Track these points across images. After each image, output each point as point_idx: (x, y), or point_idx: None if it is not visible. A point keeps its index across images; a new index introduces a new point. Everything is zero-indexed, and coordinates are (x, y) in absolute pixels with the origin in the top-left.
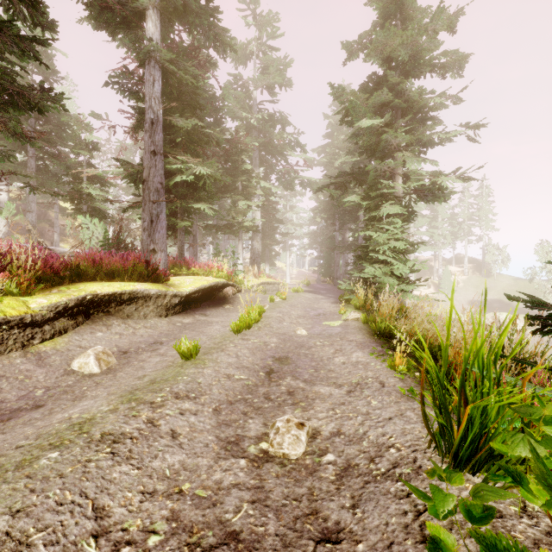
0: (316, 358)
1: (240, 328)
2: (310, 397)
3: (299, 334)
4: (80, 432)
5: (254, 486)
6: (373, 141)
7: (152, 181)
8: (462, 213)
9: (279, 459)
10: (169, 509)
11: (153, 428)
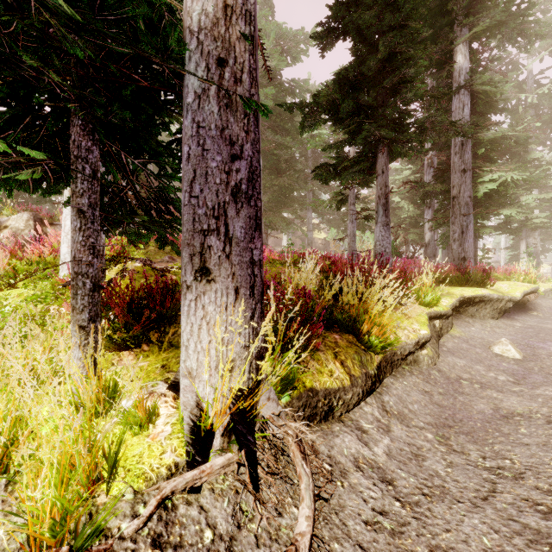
0: None
1: None
2: None
3: None
4: None
5: None
6: None
7: (462, 197)
8: None
9: None
10: None
11: None
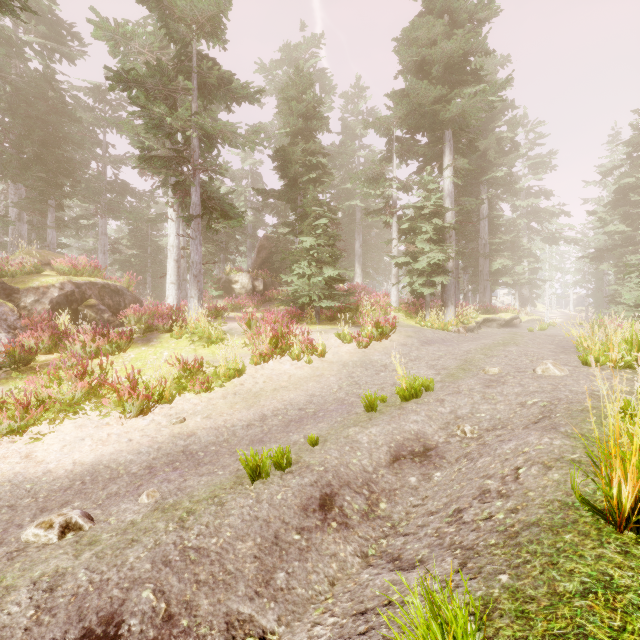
0: None
1: (542, 329)
2: None
3: None
4: None
5: None
6: (621, 231)
7: (484, 271)
8: None
9: None
10: None
11: None
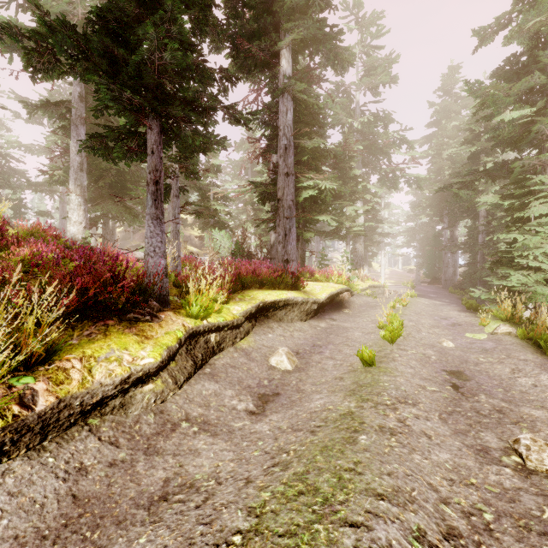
0: (493, 376)
1: (394, 338)
2: (525, 418)
3: (446, 346)
4: (358, 422)
5: (539, 493)
6: (516, 132)
7: (285, 199)
8: None
9: (542, 473)
10: (476, 495)
11: (407, 427)
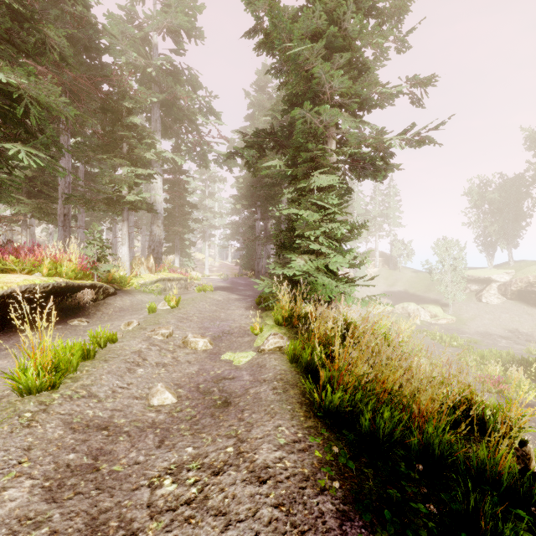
0: None
1: None
2: None
3: (156, 406)
4: None
5: None
6: (301, 87)
7: None
8: (374, 210)
9: None
10: None
11: None
